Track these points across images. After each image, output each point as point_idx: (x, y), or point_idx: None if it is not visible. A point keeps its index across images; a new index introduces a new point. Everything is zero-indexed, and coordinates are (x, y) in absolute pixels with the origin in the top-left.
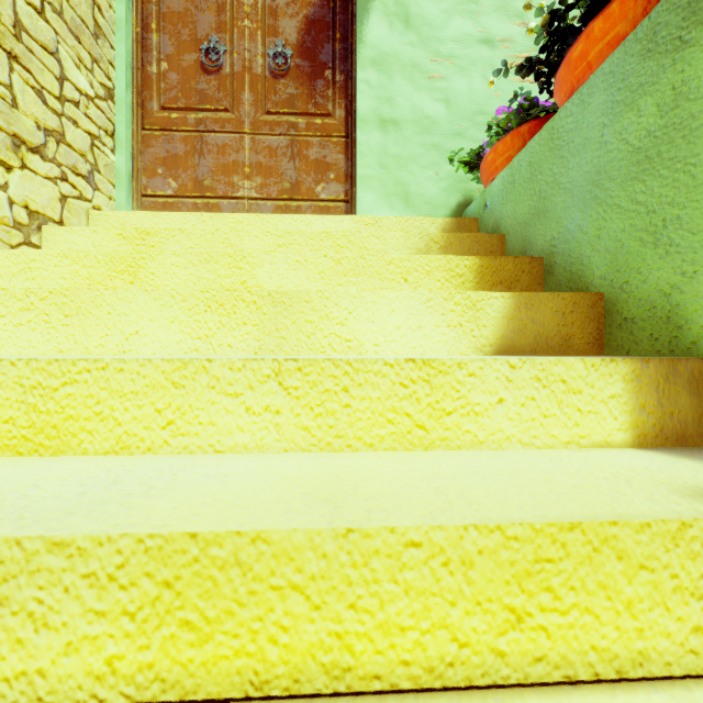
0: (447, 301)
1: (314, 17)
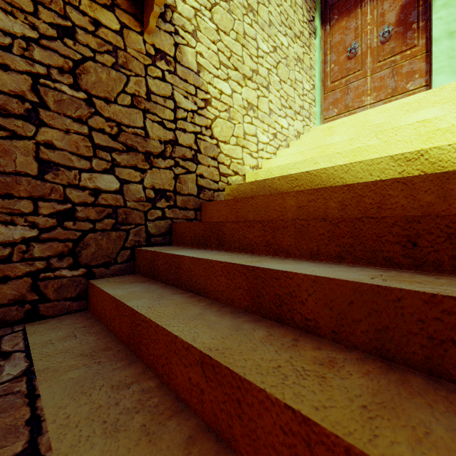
0: (451, 106)
1: (405, 2)
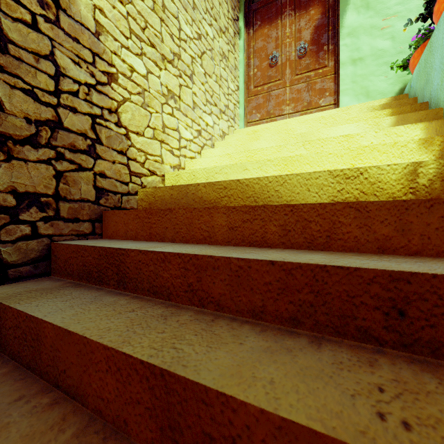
0: (365, 124)
1: (318, 24)
